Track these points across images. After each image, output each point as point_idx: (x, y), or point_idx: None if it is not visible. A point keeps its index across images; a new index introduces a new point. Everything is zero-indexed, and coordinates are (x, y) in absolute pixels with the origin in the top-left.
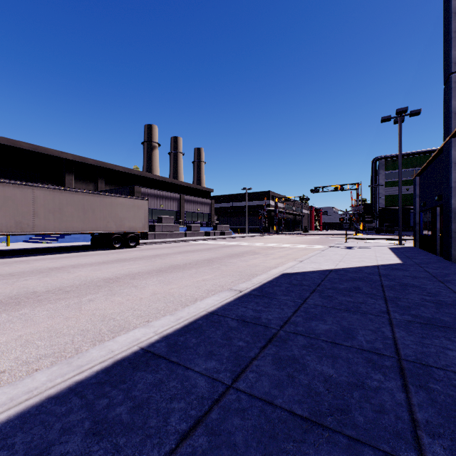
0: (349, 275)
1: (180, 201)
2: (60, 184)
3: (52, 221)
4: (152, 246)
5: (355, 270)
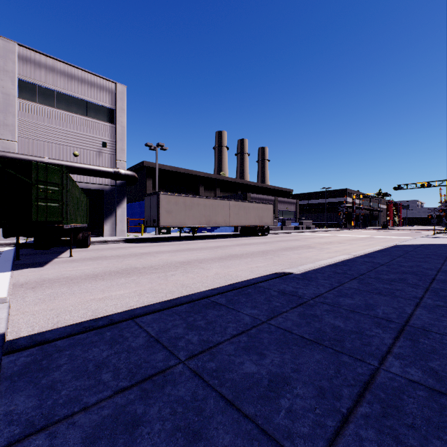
0: (436, 245)
1: (275, 202)
2: (196, 193)
3: (235, 219)
4: (275, 235)
5: (440, 244)
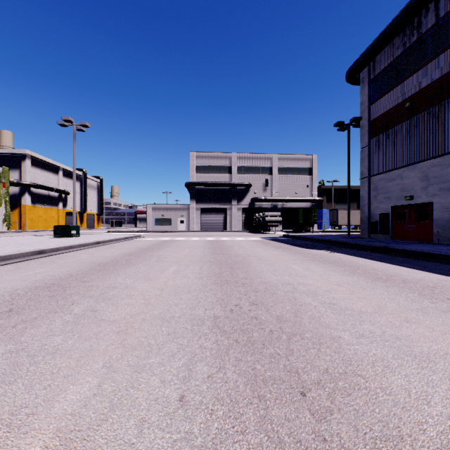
0: None
1: None
2: (358, 202)
3: None
4: None
5: None
